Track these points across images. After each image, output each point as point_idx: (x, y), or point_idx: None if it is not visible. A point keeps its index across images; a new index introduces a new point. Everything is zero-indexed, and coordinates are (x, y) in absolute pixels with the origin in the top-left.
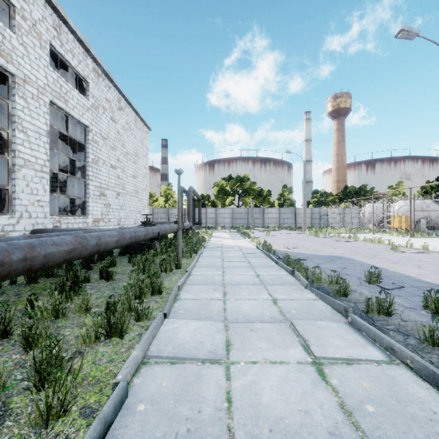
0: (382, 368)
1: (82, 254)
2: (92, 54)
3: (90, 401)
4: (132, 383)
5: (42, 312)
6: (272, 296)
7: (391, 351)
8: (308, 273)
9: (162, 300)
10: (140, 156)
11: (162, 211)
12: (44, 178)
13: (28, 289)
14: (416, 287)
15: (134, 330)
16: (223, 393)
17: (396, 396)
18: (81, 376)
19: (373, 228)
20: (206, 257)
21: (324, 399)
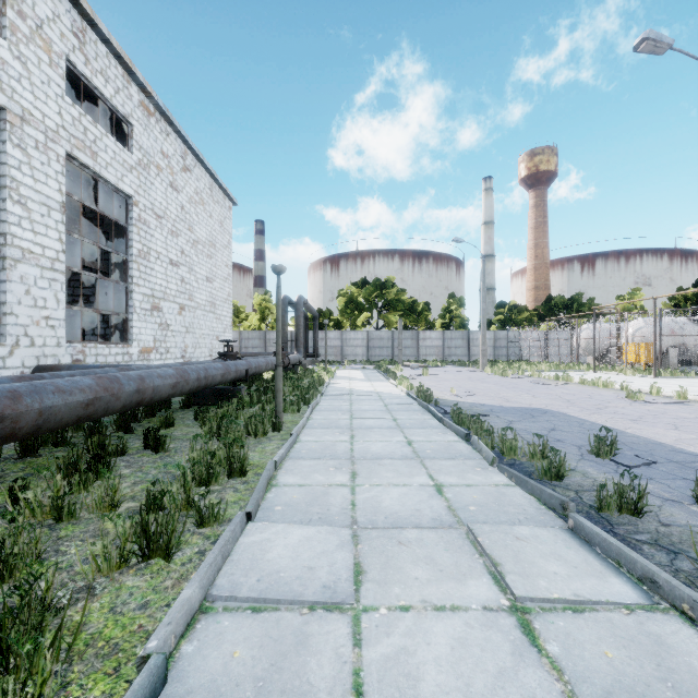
0: (638, 618)
1: (111, 408)
2: (139, 78)
3: (95, 693)
4: (178, 654)
5: (33, 511)
6: (435, 480)
7: (651, 585)
8: (494, 438)
9: (247, 486)
10: (218, 247)
11: (256, 336)
12: (56, 281)
13: (19, 468)
14: (677, 463)
15: (192, 545)
16: (347, 674)
17: (672, 679)
18: (84, 638)
19: (594, 362)
20: (324, 411)
21: (538, 687)
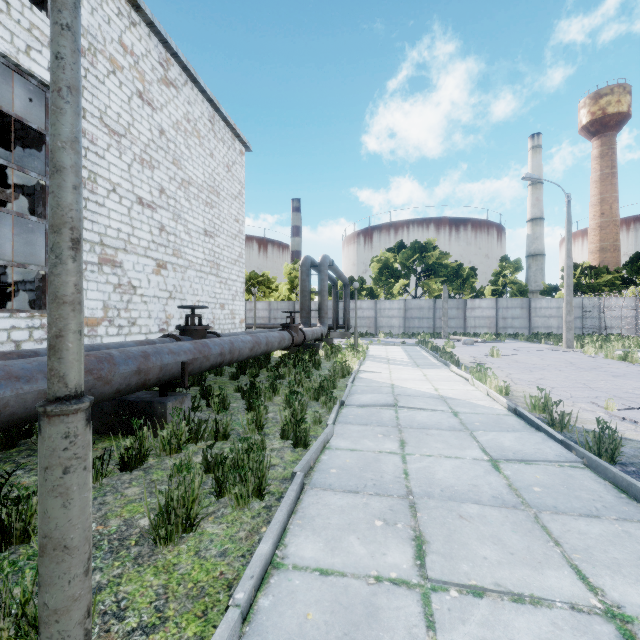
0: None
1: None
2: None
3: None
4: None
5: None
6: None
7: None
8: None
9: None
10: (224, 196)
11: (285, 306)
12: None
13: None
14: None
15: None
16: None
17: None
18: None
19: None
20: (332, 490)
21: None
